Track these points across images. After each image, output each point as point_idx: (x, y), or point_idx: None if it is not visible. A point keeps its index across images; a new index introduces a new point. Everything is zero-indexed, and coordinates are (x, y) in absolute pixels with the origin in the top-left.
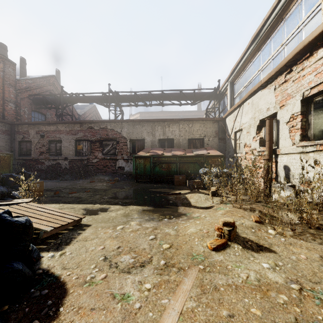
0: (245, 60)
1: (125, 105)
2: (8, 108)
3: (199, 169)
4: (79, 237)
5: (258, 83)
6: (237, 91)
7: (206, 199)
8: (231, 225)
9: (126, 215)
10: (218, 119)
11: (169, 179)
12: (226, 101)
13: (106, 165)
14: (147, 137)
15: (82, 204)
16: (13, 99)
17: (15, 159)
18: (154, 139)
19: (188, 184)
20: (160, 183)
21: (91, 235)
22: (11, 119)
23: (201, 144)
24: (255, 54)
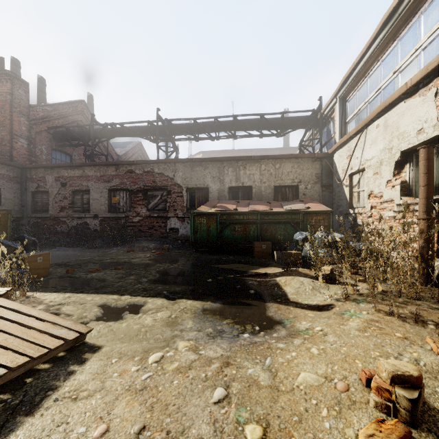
0: (368, 59)
1: (181, 139)
2: (18, 146)
3: (293, 233)
4: (65, 386)
5: (400, 88)
6: (352, 110)
7: (313, 288)
8: (413, 384)
9: (172, 323)
10: (321, 156)
11: (245, 248)
12: (333, 128)
13: (152, 225)
14: (211, 184)
15: (100, 295)
16: (25, 133)
17: (28, 217)
18: (222, 187)
19: (277, 257)
20: (232, 254)
21: (91, 380)
22: (23, 162)
23: (293, 194)
24: (387, 46)
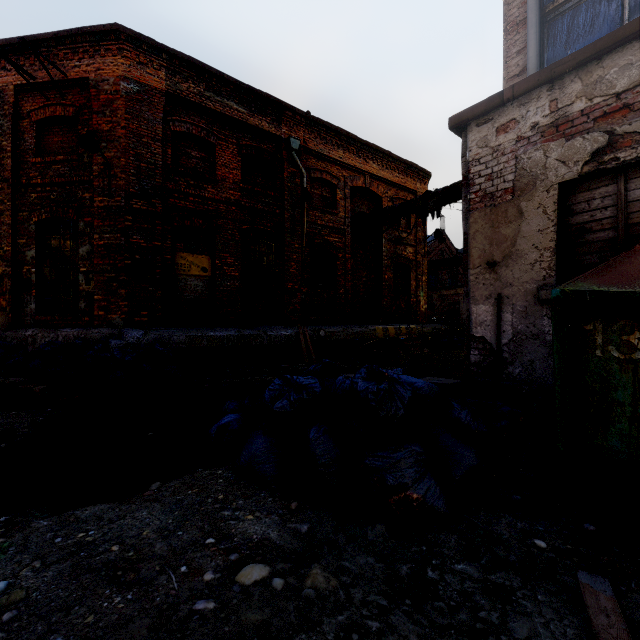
0: None
1: None
2: None
3: None
4: None
5: None
6: None
7: None
8: None
9: None
10: None
11: None
12: None
13: None
14: None
15: None
16: None
17: None
18: None
19: None
20: None
21: None
22: None
23: None
24: None
